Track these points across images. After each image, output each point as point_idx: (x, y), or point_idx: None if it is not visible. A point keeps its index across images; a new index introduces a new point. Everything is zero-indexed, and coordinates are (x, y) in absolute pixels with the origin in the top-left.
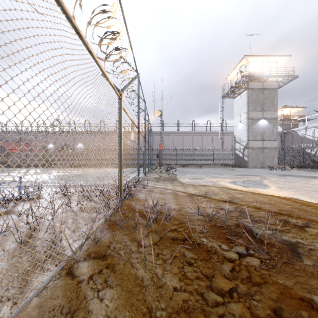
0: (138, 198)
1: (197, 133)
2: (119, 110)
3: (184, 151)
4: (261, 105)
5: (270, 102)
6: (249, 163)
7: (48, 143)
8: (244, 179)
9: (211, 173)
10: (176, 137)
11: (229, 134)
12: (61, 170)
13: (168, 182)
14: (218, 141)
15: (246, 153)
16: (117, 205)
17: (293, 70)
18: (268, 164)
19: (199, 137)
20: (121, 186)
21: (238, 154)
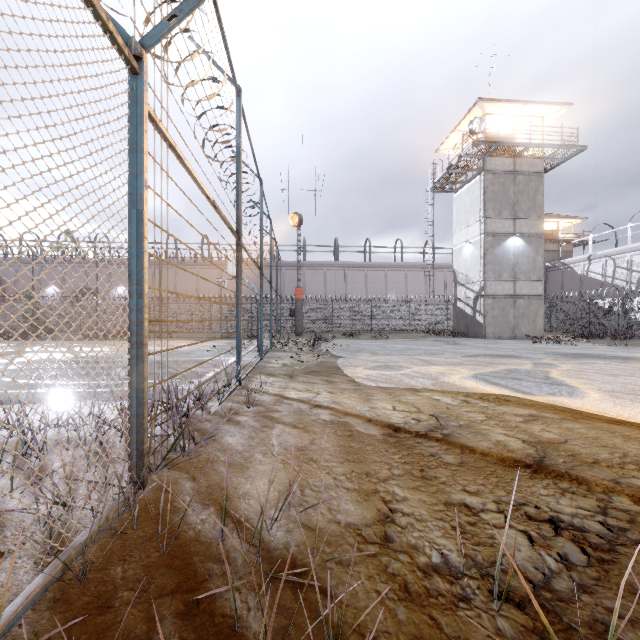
0: (216, 459)
1: (374, 266)
2: (131, 120)
3: (348, 304)
4: (510, 205)
5: (528, 201)
6: (487, 328)
7: (47, 284)
8: (499, 368)
9: (416, 352)
10: (331, 275)
11: (440, 269)
12: (61, 345)
13: (319, 378)
14: (418, 283)
15: (481, 307)
16: (102, 522)
17: (577, 134)
18: (525, 331)
19: (380, 274)
20: (140, 424)
21: (463, 310)
